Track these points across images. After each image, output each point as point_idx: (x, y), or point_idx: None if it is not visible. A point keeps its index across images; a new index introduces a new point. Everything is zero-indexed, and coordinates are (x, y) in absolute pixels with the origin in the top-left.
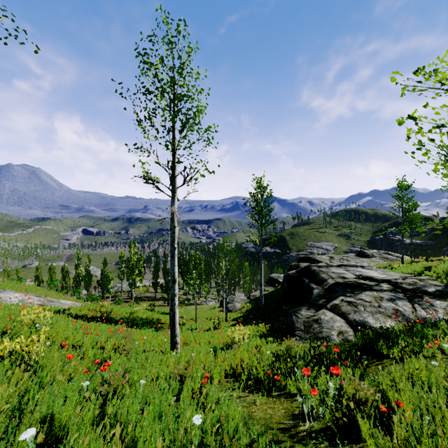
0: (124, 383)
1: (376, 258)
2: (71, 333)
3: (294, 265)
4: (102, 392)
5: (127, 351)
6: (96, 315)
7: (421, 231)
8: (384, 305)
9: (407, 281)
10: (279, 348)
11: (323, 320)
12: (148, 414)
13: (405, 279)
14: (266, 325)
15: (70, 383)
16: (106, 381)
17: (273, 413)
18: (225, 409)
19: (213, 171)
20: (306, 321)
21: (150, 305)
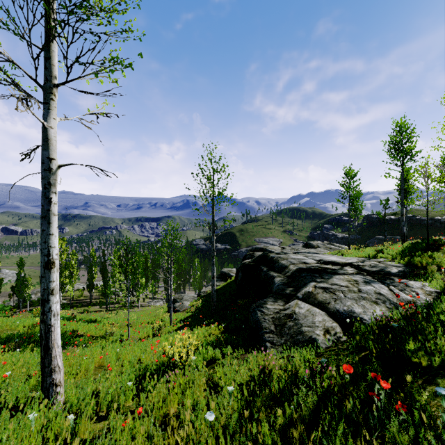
0: None
1: (321, 248)
2: None
3: (248, 255)
4: None
5: None
6: None
7: None
8: (364, 289)
9: (366, 264)
10: (247, 372)
11: (298, 314)
12: None
13: (364, 262)
14: (219, 326)
15: None
16: None
17: None
18: None
19: (130, 64)
20: (276, 318)
21: (84, 312)
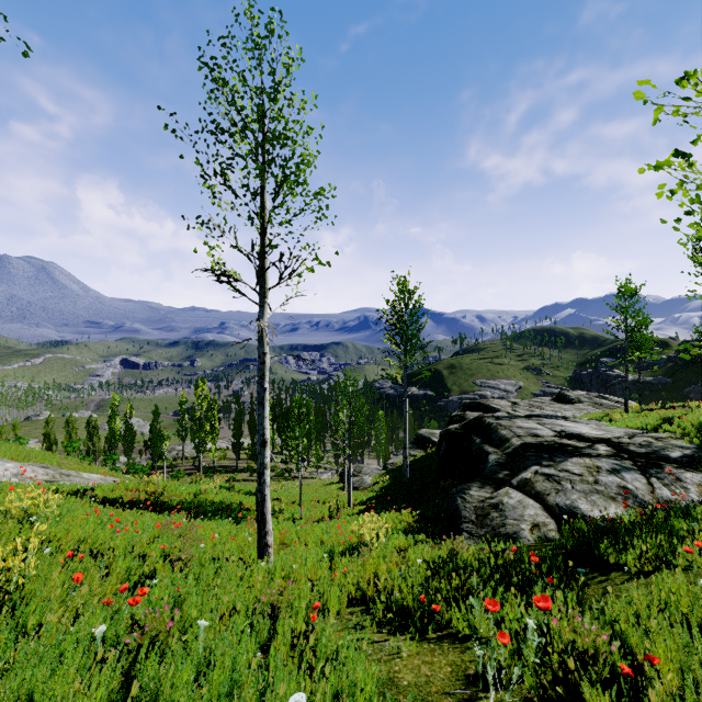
0: (171, 626)
1: (584, 404)
2: (91, 531)
3: (457, 416)
4: (129, 645)
5: (185, 561)
6: (139, 498)
7: (689, 358)
8: (604, 480)
9: (636, 441)
10: (437, 554)
11: (506, 505)
12: (206, 693)
13: (633, 438)
14: (413, 513)
15: (73, 629)
16: (137, 624)
17: (431, 673)
18: (349, 672)
19: (327, 262)
20: (479, 507)
21: (229, 480)
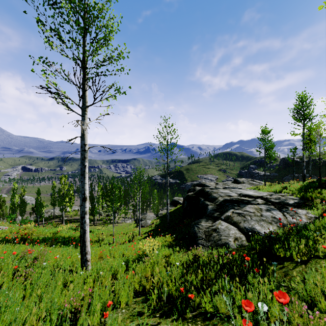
0: None
1: (245, 184)
2: None
3: (191, 189)
4: None
5: (27, 276)
6: (17, 237)
7: None
8: (265, 214)
9: (273, 197)
10: (187, 258)
11: (220, 229)
12: None
13: (271, 196)
14: (171, 236)
15: None
16: None
17: None
18: None
19: (124, 92)
20: (206, 231)
21: (79, 225)
